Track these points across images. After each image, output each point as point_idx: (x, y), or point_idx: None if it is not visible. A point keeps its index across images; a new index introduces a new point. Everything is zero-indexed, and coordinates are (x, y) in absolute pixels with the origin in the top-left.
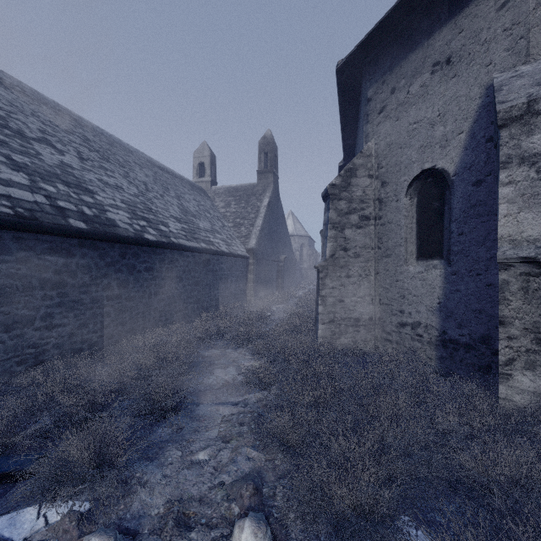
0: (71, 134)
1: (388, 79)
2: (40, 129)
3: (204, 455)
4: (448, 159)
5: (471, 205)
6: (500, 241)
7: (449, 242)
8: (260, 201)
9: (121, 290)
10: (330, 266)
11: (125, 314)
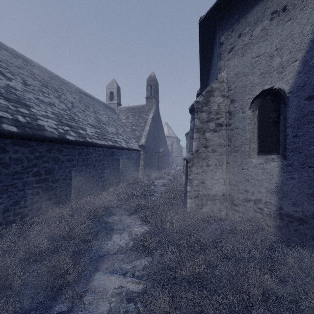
0: (21, 69)
1: (236, 28)
2: None
3: None
4: (284, 81)
5: (304, 115)
6: None
7: (284, 142)
8: (147, 115)
9: (48, 175)
10: (195, 158)
11: (51, 192)
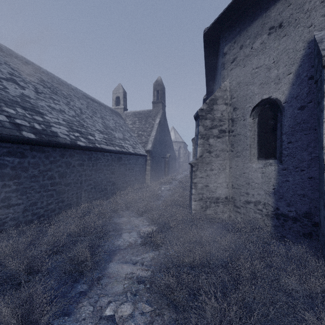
0: (32, 77)
1: (238, 40)
2: (10, 73)
3: (109, 310)
4: (280, 92)
5: (297, 123)
6: (324, 148)
7: (280, 147)
8: (154, 120)
9: (61, 179)
10: (199, 163)
11: (64, 194)
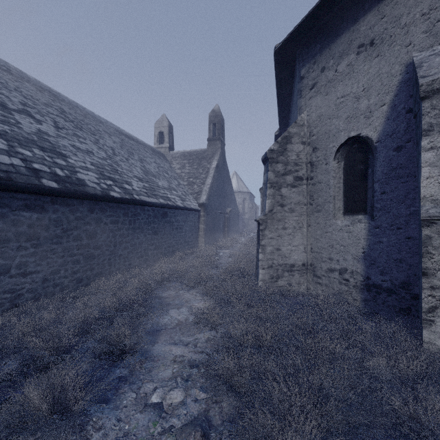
0: (49, 107)
1: (318, 60)
2: (22, 102)
3: (156, 397)
4: (371, 128)
5: (392, 168)
6: (422, 200)
7: (372, 199)
8: (210, 164)
9: (89, 240)
10: (268, 220)
11: (93, 260)
